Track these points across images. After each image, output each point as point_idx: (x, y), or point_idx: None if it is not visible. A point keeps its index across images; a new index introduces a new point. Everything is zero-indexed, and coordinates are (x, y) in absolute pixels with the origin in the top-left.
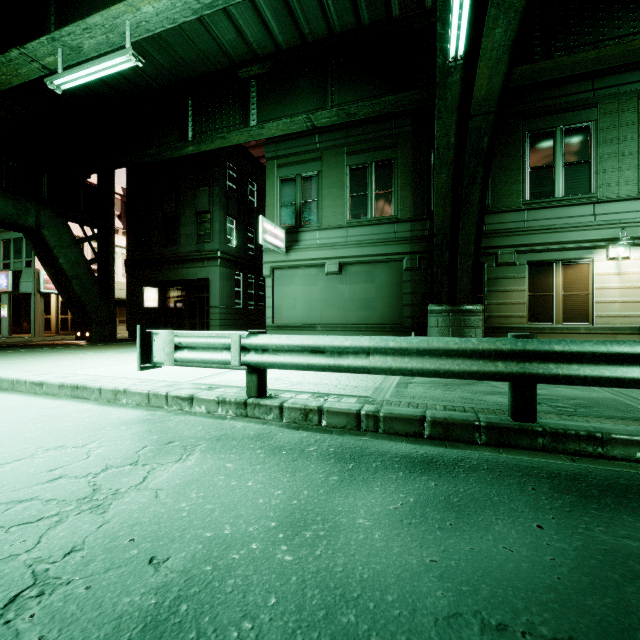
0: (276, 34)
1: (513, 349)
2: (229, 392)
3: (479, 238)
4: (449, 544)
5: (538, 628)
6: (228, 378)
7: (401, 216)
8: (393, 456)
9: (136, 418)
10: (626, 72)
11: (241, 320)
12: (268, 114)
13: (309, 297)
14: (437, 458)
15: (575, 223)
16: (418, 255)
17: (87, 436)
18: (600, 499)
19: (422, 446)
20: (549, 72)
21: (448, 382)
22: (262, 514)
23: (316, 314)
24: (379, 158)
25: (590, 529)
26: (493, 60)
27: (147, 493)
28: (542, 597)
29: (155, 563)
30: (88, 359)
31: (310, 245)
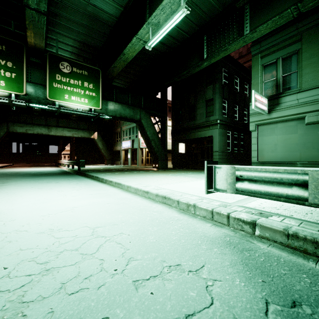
0: None
1: None
2: (290, 224)
3: None
4: None
5: None
6: (265, 204)
7: None
8: None
9: (218, 237)
10: None
11: (230, 159)
12: (258, 21)
13: (288, 142)
14: None
15: None
16: None
17: (192, 254)
18: None
19: None
20: None
21: None
22: None
23: (295, 154)
24: None
25: None
26: None
27: None
28: None
29: None
30: (162, 178)
31: (290, 105)
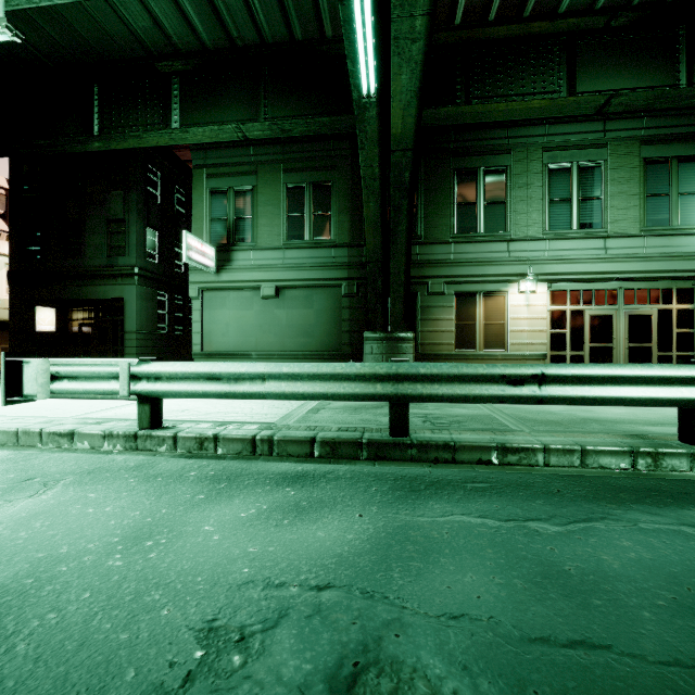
0: (200, 31)
1: (388, 372)
2: (120, 425)
3: (408, 268)
4: (276, 536)
5: (309, 581)
6: (126, 411)
7: (339, 241)
8: (270, 474)
9: None
10: (533, 126)
11: (166, 347)
12: (193, 117)
13: (243, 322)
14: (310, 472)
15: (494, 258)
16: (356, 281)
17: None
18: (422, 492)
19: (303, 464)
20: (469, 116)
21: (360, 406)
22: (108, 533)
23: (251, 341)
24: (317, 179)
25: (398, 513)
26: (404, 102)
27: None
28: (327, 562)
29: None
30: None
31: (244, 266)
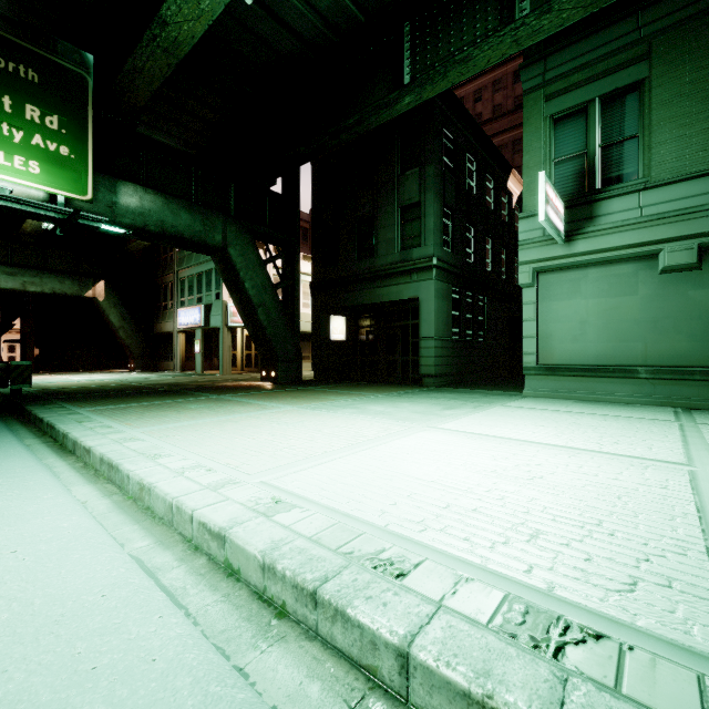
0: None
1: None
2: None
3: None
4: None
5: None
6: None
7: None
8: None
9: None
10: None
11: (458, 357)
12: None
13: (615, 317)
14: None
15: None
16: None
17: None
18: None
19: None
20: None
21: None
22: None
23: (632, 348)
24: None
25: None
26: None
27: None
28: None
29: None
30: (289, 426)
31: (622, 221)
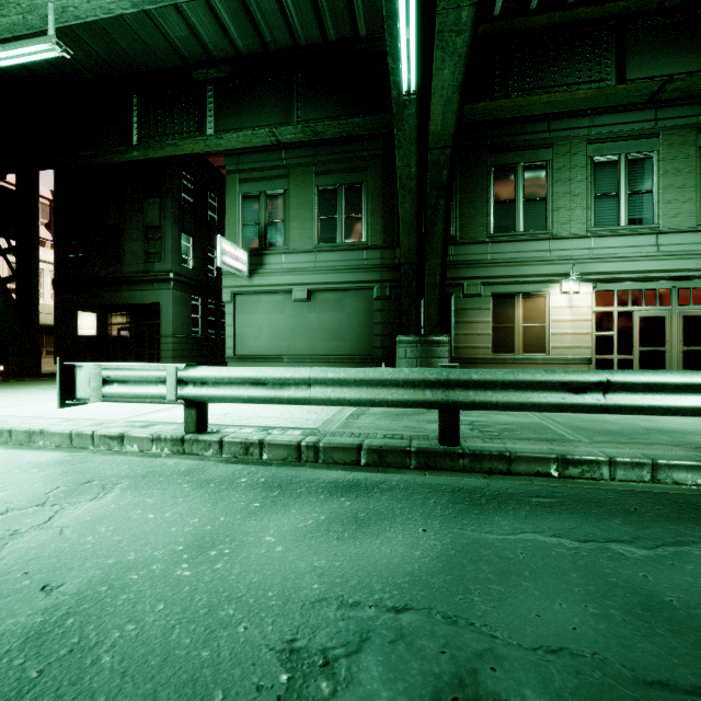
0: (235, 37)
1: (439, 378)
2: (166, 429)
3: (444, 269)
4: (340, 550)
5: (384, 601)
6: (170, 414)
7: (372, 243)
8: (321, 482)
9: (52, 460)
10: (576, 117)
11: (199, 351)
12: (227, 123)
13: (275, 326)
14: (361, 482)
15: (533, 257)
16: (388, 284)
17: None
18: (485, 506)
19: (352, 472)
20: (508, 110)
21: (400, 412)
22: (172, 540)
23: (283, 344)
24: (349, 180)
25: (464, 529)
26: (445, 98)
27: (51, 531)
28: (399, 580)
29: (48, 590)
30: None
31: (276, 269)
